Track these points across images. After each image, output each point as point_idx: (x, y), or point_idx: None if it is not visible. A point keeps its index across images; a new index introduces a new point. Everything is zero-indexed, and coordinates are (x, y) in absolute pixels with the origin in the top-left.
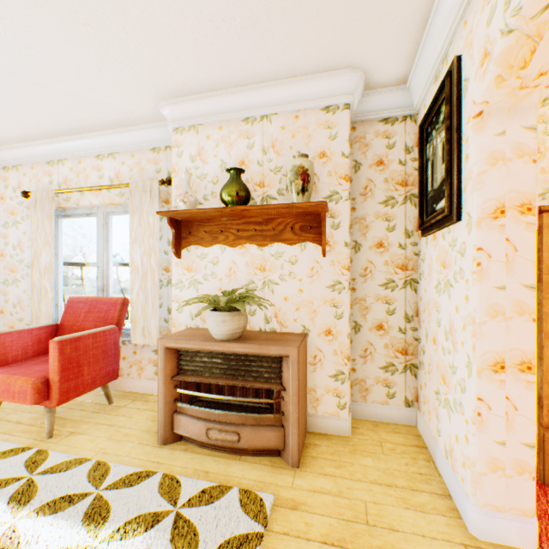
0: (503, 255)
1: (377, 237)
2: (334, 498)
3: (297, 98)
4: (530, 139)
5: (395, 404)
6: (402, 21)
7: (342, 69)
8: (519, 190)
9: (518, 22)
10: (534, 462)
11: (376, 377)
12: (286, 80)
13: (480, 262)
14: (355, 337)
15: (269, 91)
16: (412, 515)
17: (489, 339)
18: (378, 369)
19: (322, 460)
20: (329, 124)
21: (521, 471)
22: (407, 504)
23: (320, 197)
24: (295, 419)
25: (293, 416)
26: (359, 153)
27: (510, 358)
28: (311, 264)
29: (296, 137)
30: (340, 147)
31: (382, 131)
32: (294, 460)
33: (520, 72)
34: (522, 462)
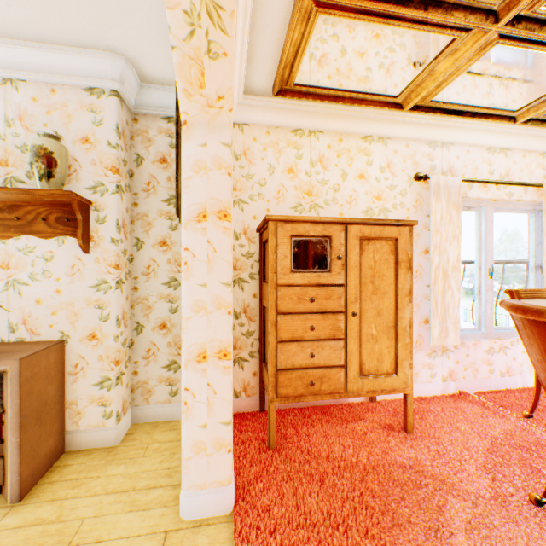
0: (206, 255)
1: (161, 235)
2: (46, 527)
3: (51, 68)
4: (227, 154)
5: (178, 401)
6: (145, 17)
7: (103, 51)
8: (218, 198)
9: (175, 41)
10: (231, 437)
11: (159, 376)
12: (32, 42)
13: (187, 261)
14: (138, 338)
15: (10, 50)
16: (130, 518)
17: (194, 332)
18: (162, 368)
19: (63, 482)
20: (94, 108)
21: (220, 447)
22: (134, 506)
23: (83, 187)
24: (16, 445)
25: (13, 442)
26: (143, 147)
27: (212, 348)
28: (72, 261)
29: (52, 114)
30: (107, 135)
31: (165, 129)
32: (14, 494)
33: (202, 91)
34: (221, 439)
